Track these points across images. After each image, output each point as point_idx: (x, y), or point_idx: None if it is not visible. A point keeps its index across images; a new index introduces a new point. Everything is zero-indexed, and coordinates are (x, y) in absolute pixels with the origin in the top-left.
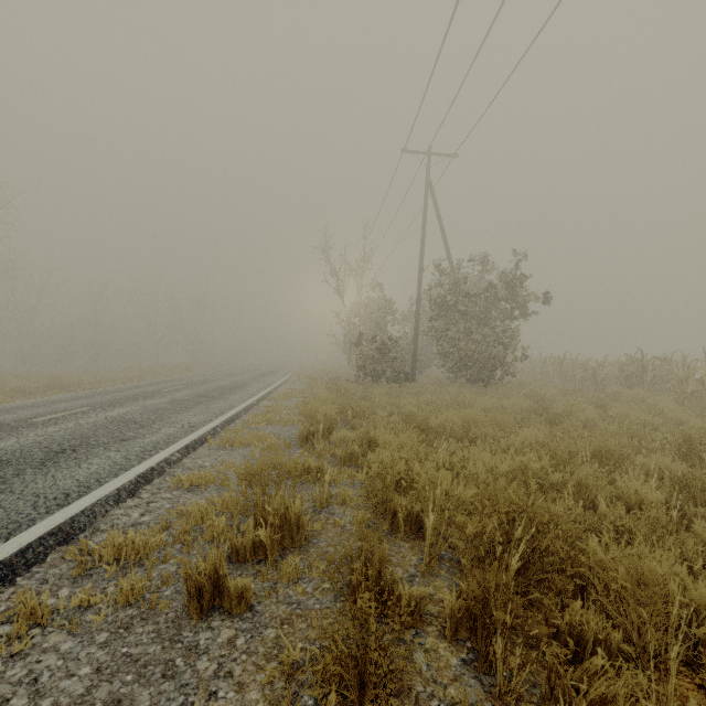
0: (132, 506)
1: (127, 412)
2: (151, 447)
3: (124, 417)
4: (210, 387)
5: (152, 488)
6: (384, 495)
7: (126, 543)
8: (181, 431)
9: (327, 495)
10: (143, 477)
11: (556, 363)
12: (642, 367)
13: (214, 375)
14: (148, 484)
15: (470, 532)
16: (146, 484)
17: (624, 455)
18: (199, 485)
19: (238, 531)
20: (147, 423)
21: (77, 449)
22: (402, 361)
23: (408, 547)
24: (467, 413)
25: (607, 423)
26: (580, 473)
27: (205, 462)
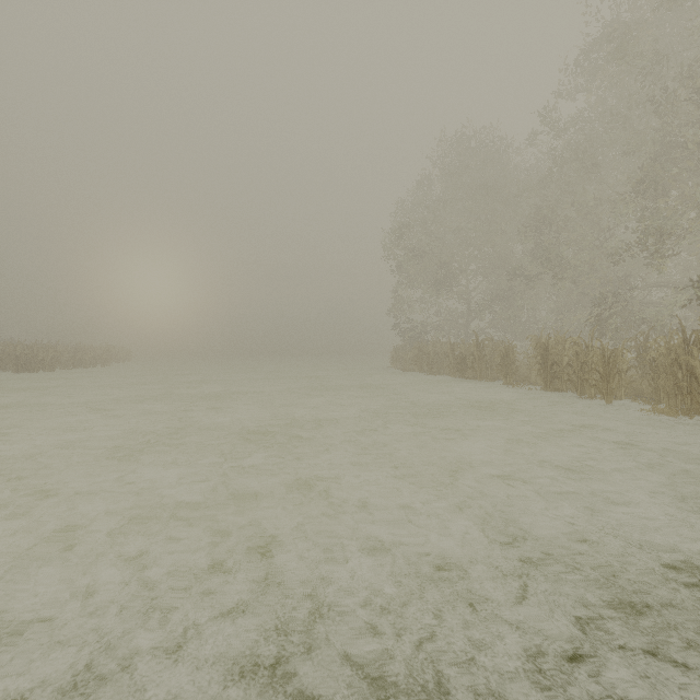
0: None
1: None
2: None
3: None
4: None
5: None
6: None
7: None
8: None
9: None
10: None
11: None
12: None
13: None
14: None
15: None
16: None
17: None
18: None
19: None
20: None
21: None
22: None
23: None
24: None
25: None
26: None
27: None
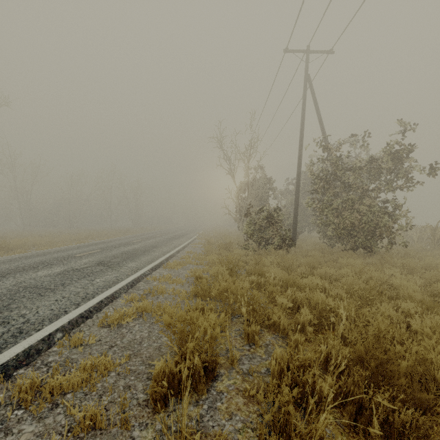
0: None
1: None
2: None
3: None
4: (120, 251)
5: None
6: None
7: None
8: None
9: None
10: None
11: (429, 231)
12: None
13: (137, 238)
14: None
15: None
16: None
17: None
18: None
19: None
20: None
21: None
22: (286, 229)
23: None
24: None
25: None
26: None
27: None
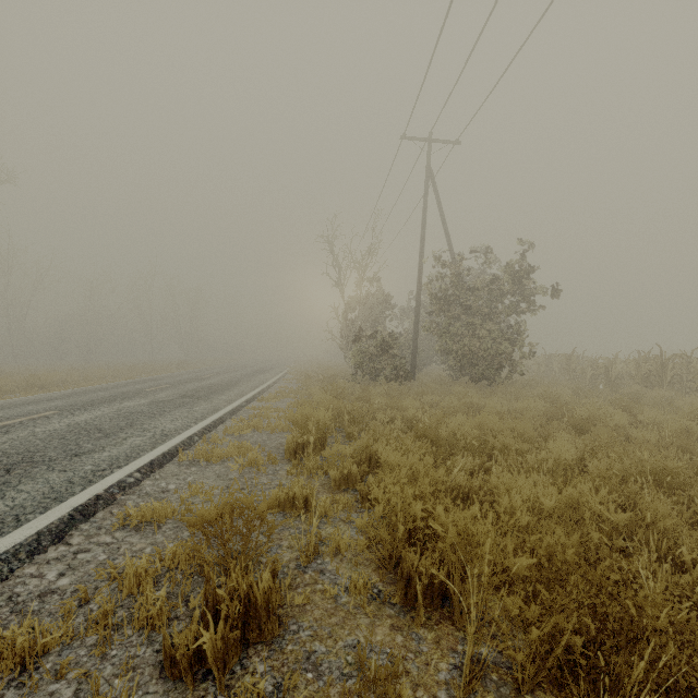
0: (52, 560)
1: (96, 416)
2: (107, 464)
3: (89, 423)
4: (197, 386)
5: (90, 526)
6: (392, 546)
7: (0, 647)
8: (150, 442)
9: (315, 543)
10: (82, 510)
11: (564, 360)
12: (661, 365)
13: (206, 372)
14: (86, 521)
15: (534, 637)
16: (83, 521)
17: (689, 478)
18: (152, 521)
19: (187, 606)
20: (113, 430)
21: (13, 469)
22: (401, 358)
23: (432, 641)
24: (481, 419)
25: (646, 432)
26: (652, 512)
27: (170, 485)
